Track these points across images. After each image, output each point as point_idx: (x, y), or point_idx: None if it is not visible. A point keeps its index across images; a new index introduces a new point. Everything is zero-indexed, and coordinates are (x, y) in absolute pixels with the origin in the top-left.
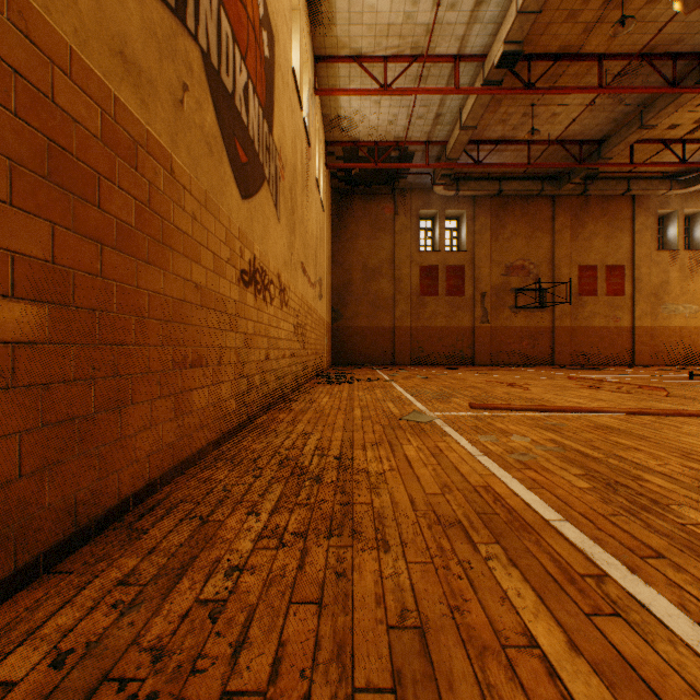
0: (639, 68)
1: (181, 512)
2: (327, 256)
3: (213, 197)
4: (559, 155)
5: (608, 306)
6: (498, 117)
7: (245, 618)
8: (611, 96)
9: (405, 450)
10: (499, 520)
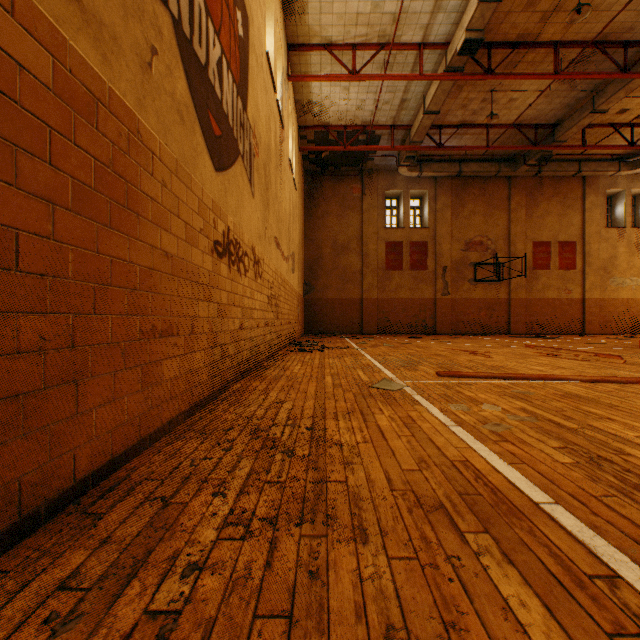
0: (592, 55)
1: (143, 492)
2: (299, 232)
3: (185, 166)
4: (515, 139)
5: (560, 279)
6: (459, 102)
7: (200, 639)
8: (566, 82)
9: (377, 419)
10: (484, 502)
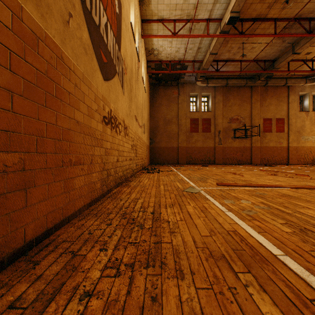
0: (293, 25)
1: (62, 248)
2: (147, 114)
3: (87, 77)
4: (254, 67)
5: (277, 137)
6: (226, 49)
7: None
8: (280, 39)
9: (187, 208)
10: (246, 254)
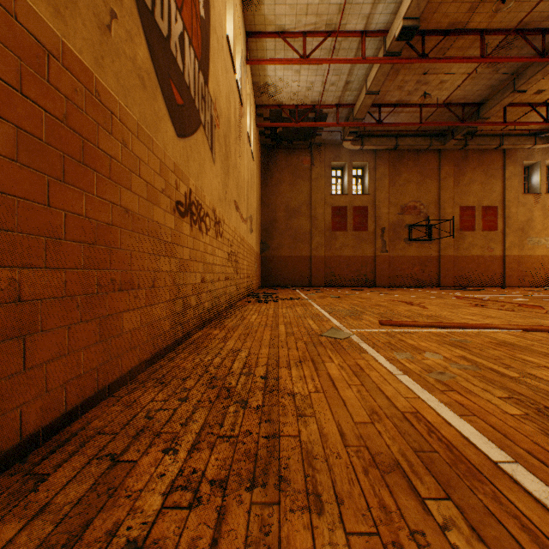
0: (513, 42)
1: (93, 448)
2: (257, 198)
3: (146, 129)
4: (445, 116)
5: (484, 239)
6: (396, 84)
7: None
8: (490, 66)
9: (327, 368)
10: (440, 460)
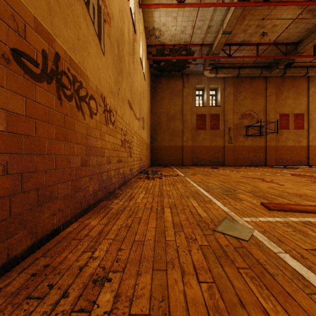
0: None
1: None
2: (147, 108)
3: None
4: (272, 53)
5: (295, 135)
6: (242, 28)
7: None
8: (309, 12)
9: None
10: None
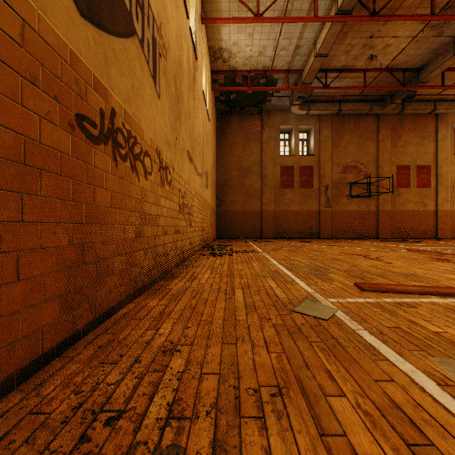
0: None
1: None
2: (212, 157)
3: None
4: (386, 82)
5: (418, 195)
6: (343, 48)
7: None
8: (434, 28)
9: (342, 423)
10: None
